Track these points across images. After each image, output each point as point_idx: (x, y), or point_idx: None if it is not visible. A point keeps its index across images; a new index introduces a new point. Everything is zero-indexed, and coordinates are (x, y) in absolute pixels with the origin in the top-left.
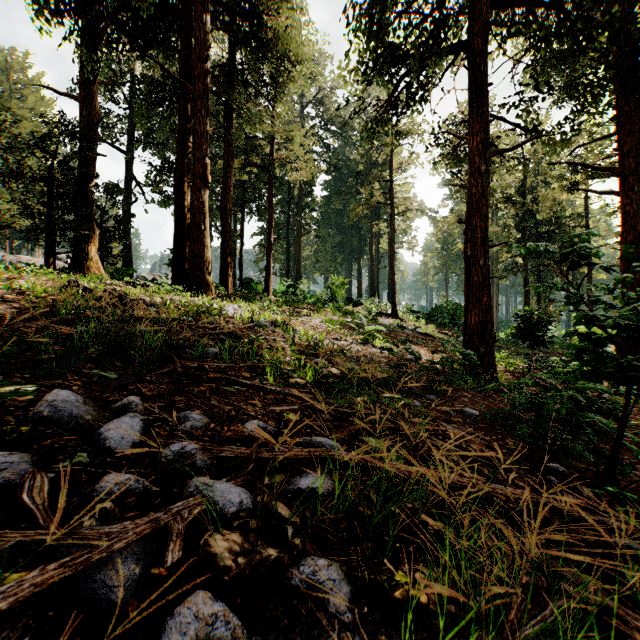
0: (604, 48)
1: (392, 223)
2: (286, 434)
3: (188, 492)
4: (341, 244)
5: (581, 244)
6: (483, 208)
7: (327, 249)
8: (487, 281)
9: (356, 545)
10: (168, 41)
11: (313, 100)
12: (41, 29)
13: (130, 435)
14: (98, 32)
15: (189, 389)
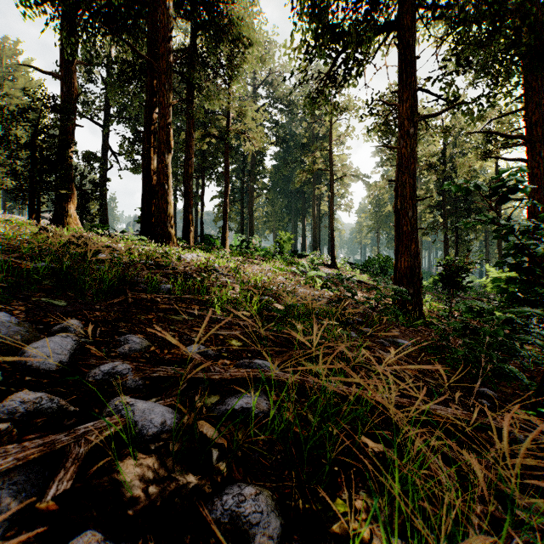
0: (517, 27)
1: (331, 187)
2: (226, 357)
3: (106, 412)
4: (288, 206)
5: (511, 177)
6: (411, 166)
7: (276, 210)
8: (415, 230)
9: (290, 469)
10: (137, 27)
11: (264, 82)
12: (25, 14)
13: (57, 354)
14: (75, 17)
15: (136, 317)
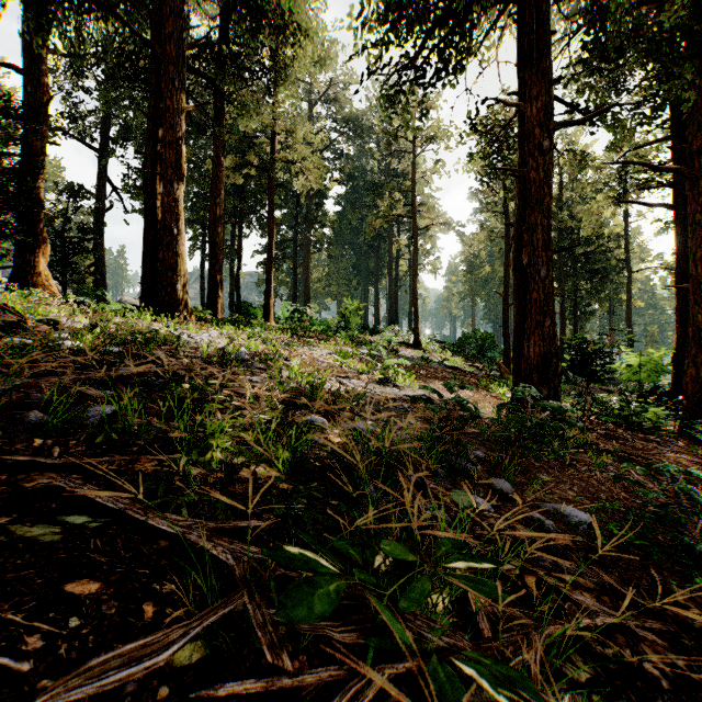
0: None
1: (414, 239)
2: None
3: None
4: (356, 265)
5: None
6: (545, 199)
7: (340, 271)
8: (551, 298)
9: None
10: (138, 2)
11: (324, 98)
12: None
13: None
14: None
15: None
